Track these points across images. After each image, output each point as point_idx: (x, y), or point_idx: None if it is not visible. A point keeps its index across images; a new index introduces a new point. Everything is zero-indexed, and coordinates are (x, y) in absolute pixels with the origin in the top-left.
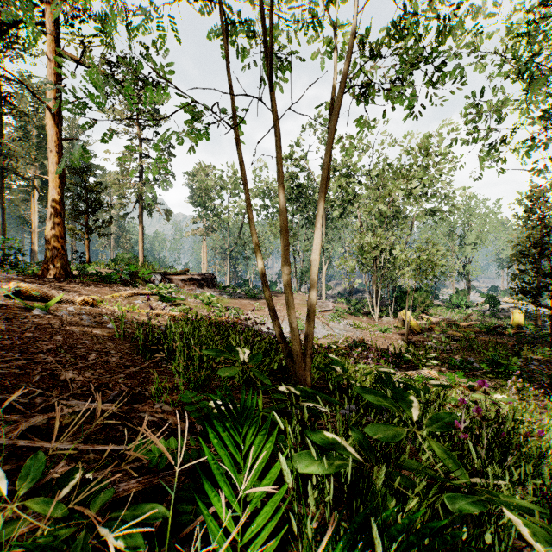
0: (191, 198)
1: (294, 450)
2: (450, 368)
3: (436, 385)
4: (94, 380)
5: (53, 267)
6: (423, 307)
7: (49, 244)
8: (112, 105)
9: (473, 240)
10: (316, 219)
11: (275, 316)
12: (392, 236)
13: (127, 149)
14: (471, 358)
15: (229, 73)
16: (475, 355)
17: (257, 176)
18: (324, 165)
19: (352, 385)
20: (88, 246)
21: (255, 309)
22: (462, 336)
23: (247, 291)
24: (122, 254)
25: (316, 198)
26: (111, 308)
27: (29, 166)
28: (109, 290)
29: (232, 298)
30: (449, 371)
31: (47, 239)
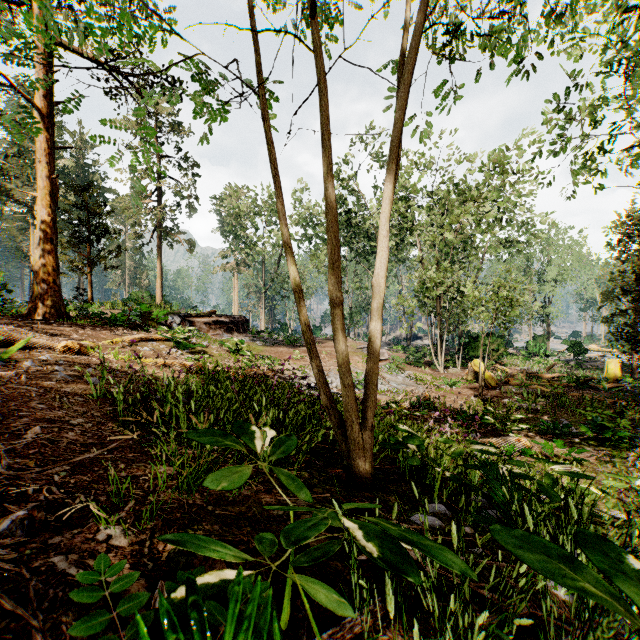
0: (220, 227)
1: (357, 635)
2: (541, 433)
3: (563, 472)
4: (6, 480)
5: (43, 306)
6: (496, 356)
7: (38, 277)
8: (118, 107)
9: (553, 276)
10: (380, 223)
11: (319, 367)
12: (461, 270)
13: (103, 124)
14: (563, 419)
15: (252, 9)
16: (568, 416)
17: (297, 200)
18: (393, 141)
19: (430, 467)
20: (91, 281)
21: (295, 358)
22: (549, 392)
23: (286, 337)
24: (136, 292)
25: (367, 227)
26: (106, 356)
27: (28, 189)
28: (111, 334)
29: (267, 345)
30: (540, 437)
31: (36, 271)
